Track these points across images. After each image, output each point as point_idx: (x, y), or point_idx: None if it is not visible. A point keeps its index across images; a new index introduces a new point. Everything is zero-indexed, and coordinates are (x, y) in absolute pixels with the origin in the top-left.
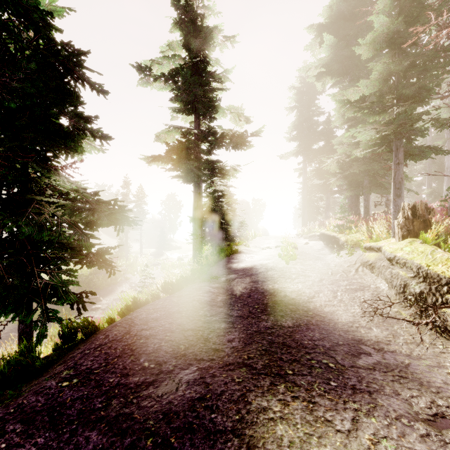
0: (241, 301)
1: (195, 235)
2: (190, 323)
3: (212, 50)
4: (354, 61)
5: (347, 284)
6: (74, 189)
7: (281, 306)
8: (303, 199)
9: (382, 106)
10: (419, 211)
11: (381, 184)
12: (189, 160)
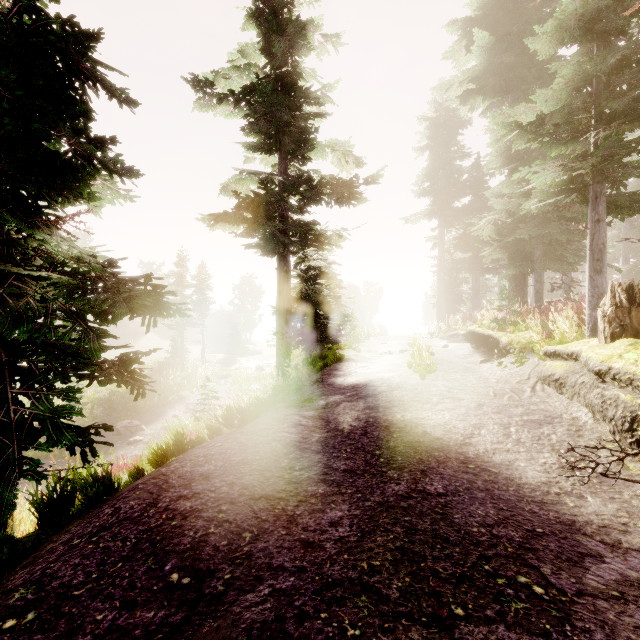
0: (352, 443)
1: (280, 334)
2: (265, 484)
3: (305, 56)
4: (518, 72)
5: (523, 412)
6: (76, 256)
7: (420, 453)
8: (439, 281)
9: (572, 131)
10: (639, 295)
11: (561, 257)
12: (270, 220)
